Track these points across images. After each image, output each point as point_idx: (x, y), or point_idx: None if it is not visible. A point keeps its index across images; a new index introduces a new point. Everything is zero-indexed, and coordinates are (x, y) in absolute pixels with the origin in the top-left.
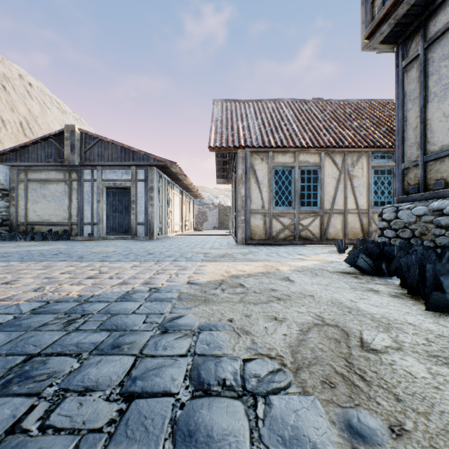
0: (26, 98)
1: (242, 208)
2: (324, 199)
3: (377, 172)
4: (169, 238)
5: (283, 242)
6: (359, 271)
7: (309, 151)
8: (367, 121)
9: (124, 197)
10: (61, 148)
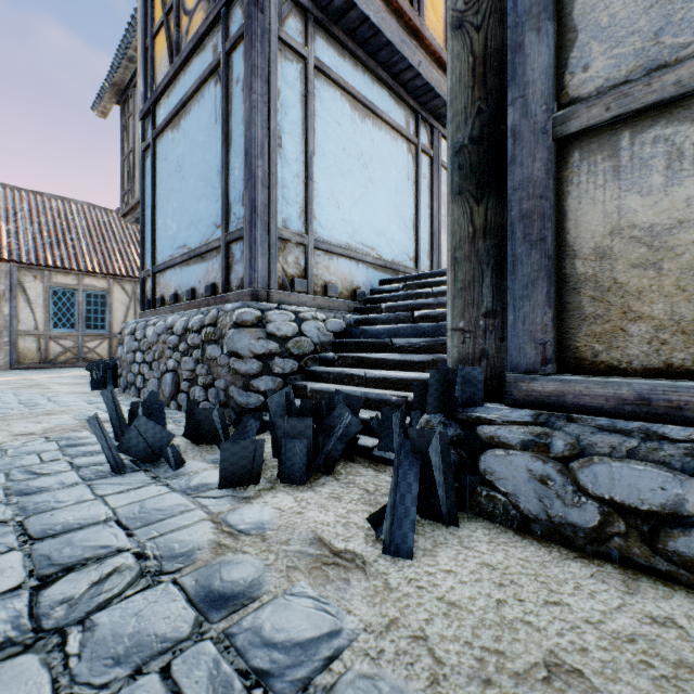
0: None
1: (6, 328)
2: (114, 323)
3: None
4: None
5: (65, 365)
6: None
7: (97, 276)
8: None
9: None
10: None
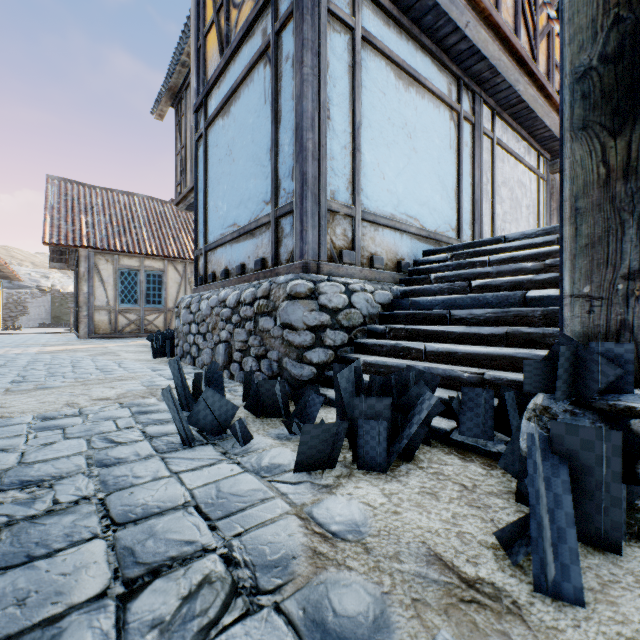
0: None
1: (85, 304)
2: (168, 299)
3: None
4: None
5: (130, 335)
6: None
7: (155, 258)
8: None
9: None
10: None
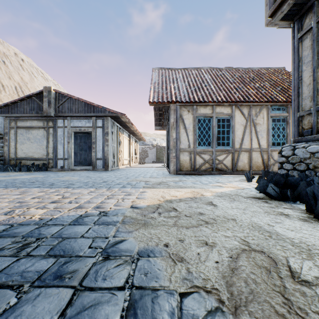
0: (19, 70)
1: (173, 147)
2: (235, 141)
3: (274, 120)
4: (120, 170)
5: (204, 172)
6: (267, 197)
7: (224, 105)
8: (266, 83)
9: (88, 140)
10: (41, 103)
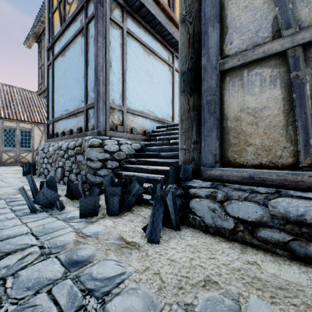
0: None
1: None
2: (34, 145)
3: None
4: None
5: (10, 164)
6: None
7: (26, 123)
8: None
9: None
10: None
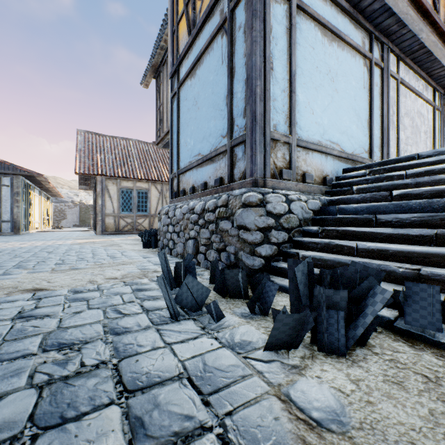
0: None
1: (100, 212)
2: (151, 208)
3: None
4: (34, 234)
5: (127, 232)
6: None
7: (143, 181)
8: None
9: None
10: None
